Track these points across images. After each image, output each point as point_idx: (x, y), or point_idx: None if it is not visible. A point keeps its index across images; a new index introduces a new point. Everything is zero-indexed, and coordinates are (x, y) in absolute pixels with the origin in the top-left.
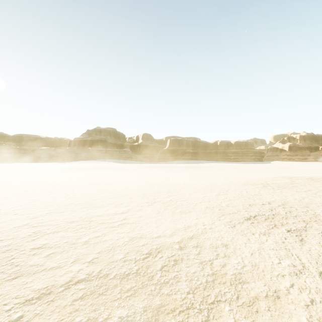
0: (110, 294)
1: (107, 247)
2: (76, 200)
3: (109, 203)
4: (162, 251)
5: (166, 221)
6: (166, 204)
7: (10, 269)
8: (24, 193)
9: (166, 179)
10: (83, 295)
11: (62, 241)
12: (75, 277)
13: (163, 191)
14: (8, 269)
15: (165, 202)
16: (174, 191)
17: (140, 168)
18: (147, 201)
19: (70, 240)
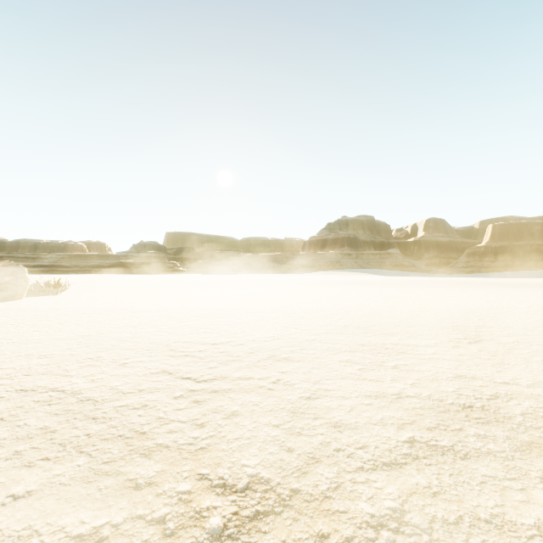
0: (454, 415)
1: (425, 377)
2: (350, 323)
3: (399, 332)
4: (517, 399)
5: (513, 367)
6: (506, 345)
7: (333, 372)
8: (285, 309)
9: (494, 307)
10: (421, 407)
11: (365, 361)
12: (402, 392)
13: (493, 326)
14: (331, 371)
15: (503, 343)
16: (520, 328)
17: (425, 284)
18: (463, 337)
19: (374, 362)
